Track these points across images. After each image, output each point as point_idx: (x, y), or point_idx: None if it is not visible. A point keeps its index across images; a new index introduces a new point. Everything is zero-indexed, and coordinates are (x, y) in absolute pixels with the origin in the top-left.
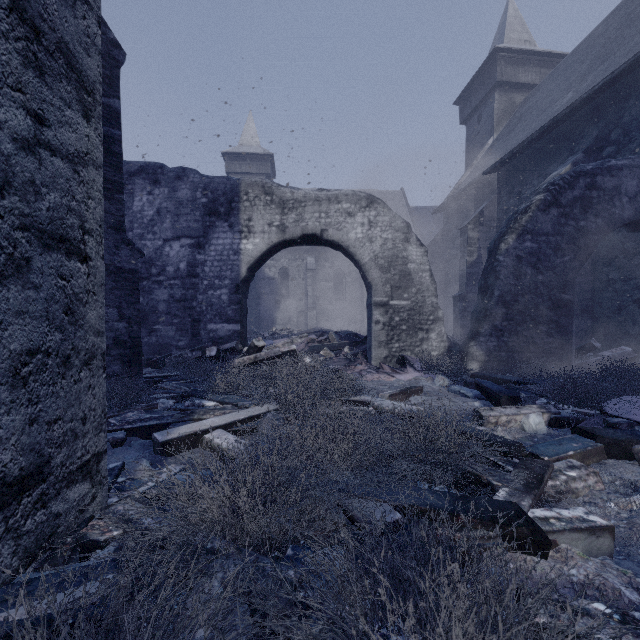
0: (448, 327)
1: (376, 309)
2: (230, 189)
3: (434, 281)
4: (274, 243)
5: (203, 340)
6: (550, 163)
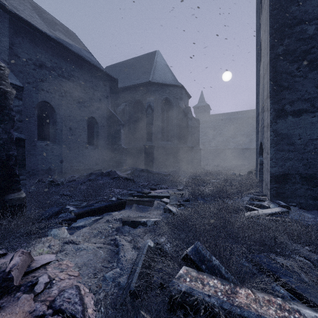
0: None
1: None
2: None
3: None
4: None
5: None
6: None
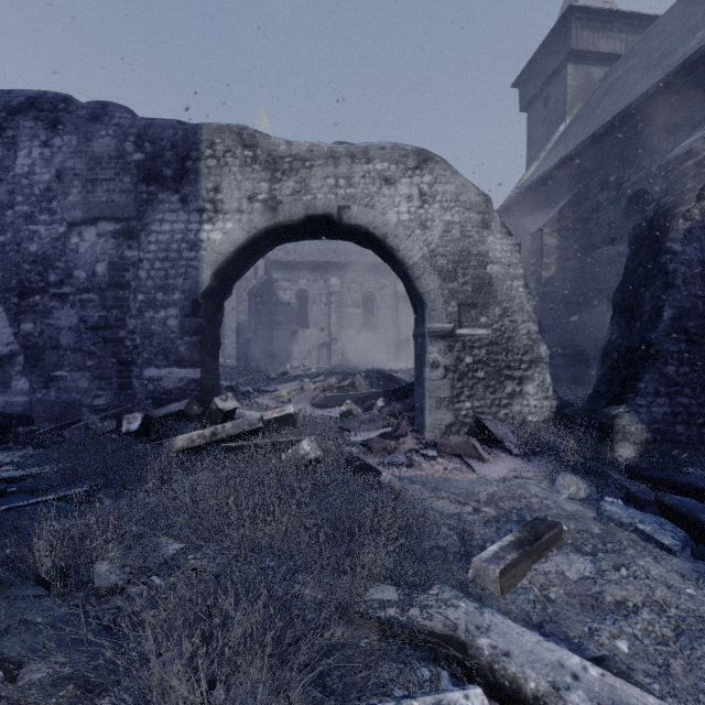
0: None
1: (433, 343)
2: (183, 137)
3: (531, 295)
4: (258, 230)
5: (137, 396)
6: (672, 132)
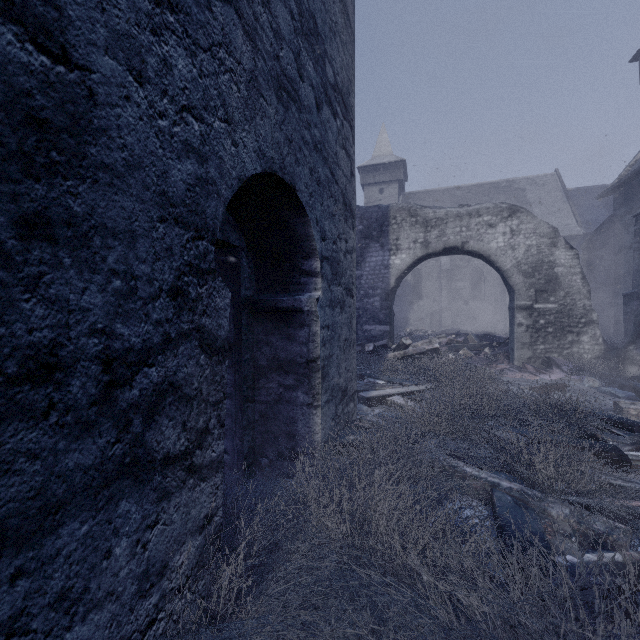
0: (619, 330)
1: (518, 312)
2: (381, 216)
3: (586, 283)
4: (418, 257)
5: (360, 338)
6: None
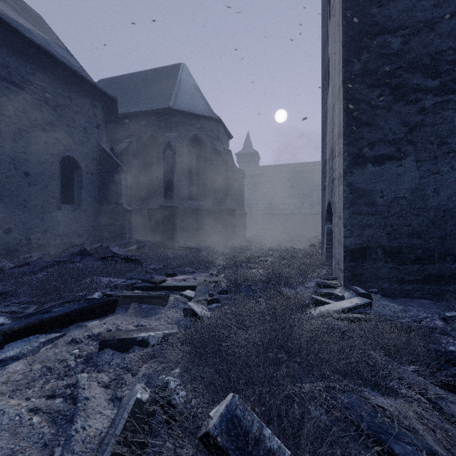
0: None
1: None
2: None
3: None
4: None
5: None
6: None
